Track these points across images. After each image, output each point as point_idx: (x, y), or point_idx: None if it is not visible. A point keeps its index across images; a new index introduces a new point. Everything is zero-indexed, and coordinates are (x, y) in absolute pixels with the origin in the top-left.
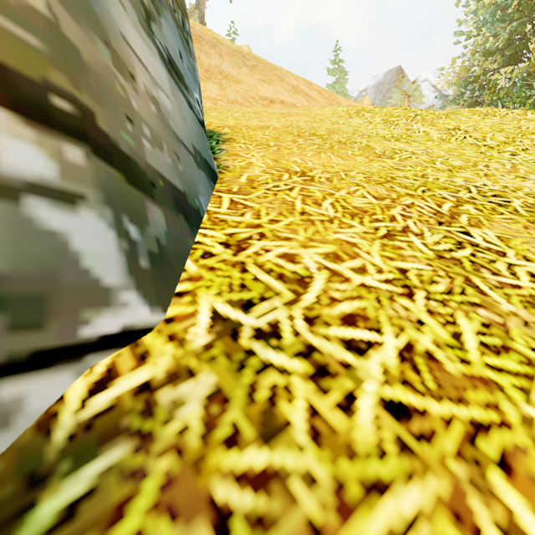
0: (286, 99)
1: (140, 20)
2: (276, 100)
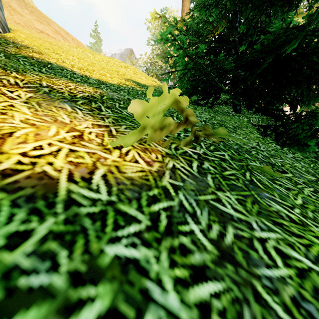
0: (50, 34)
1: None
2: (44, 32)
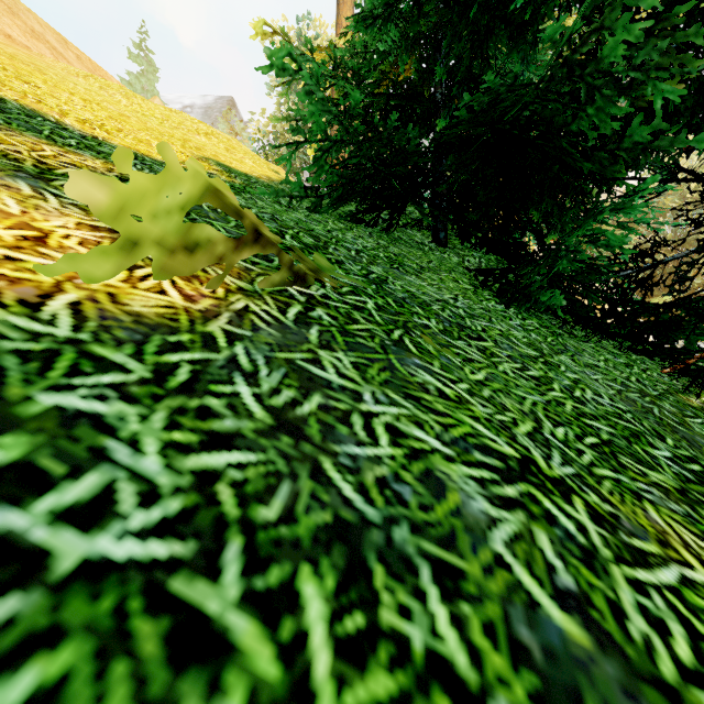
0: (16, 37)
1: None
2: None
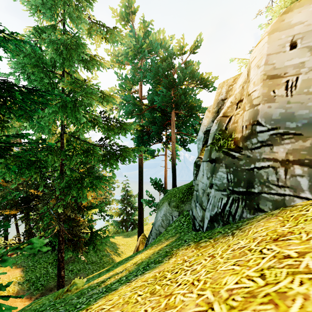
0: None
1: None
2: None
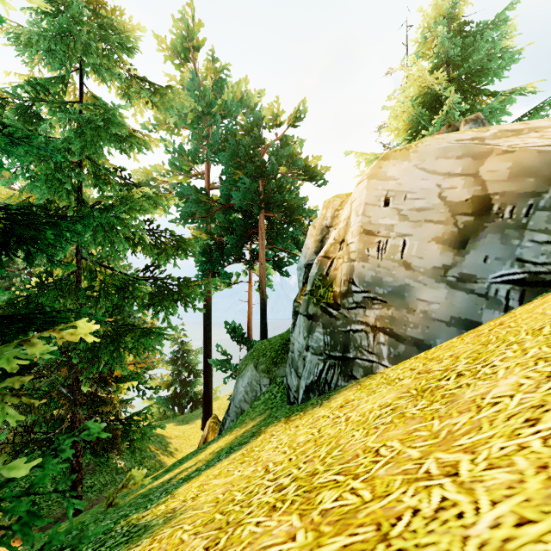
0: None
1: (436, 280)
2: None
